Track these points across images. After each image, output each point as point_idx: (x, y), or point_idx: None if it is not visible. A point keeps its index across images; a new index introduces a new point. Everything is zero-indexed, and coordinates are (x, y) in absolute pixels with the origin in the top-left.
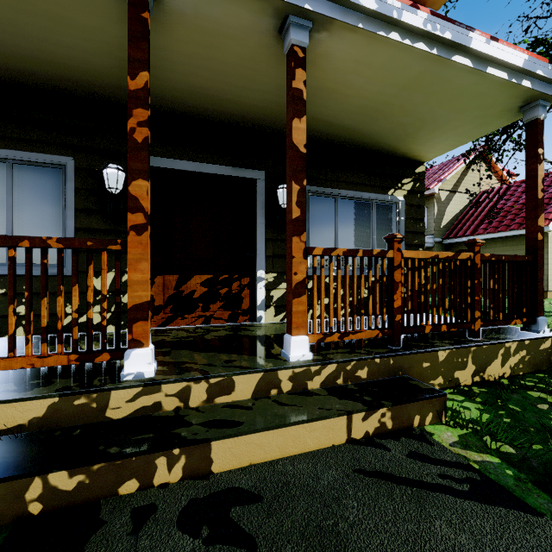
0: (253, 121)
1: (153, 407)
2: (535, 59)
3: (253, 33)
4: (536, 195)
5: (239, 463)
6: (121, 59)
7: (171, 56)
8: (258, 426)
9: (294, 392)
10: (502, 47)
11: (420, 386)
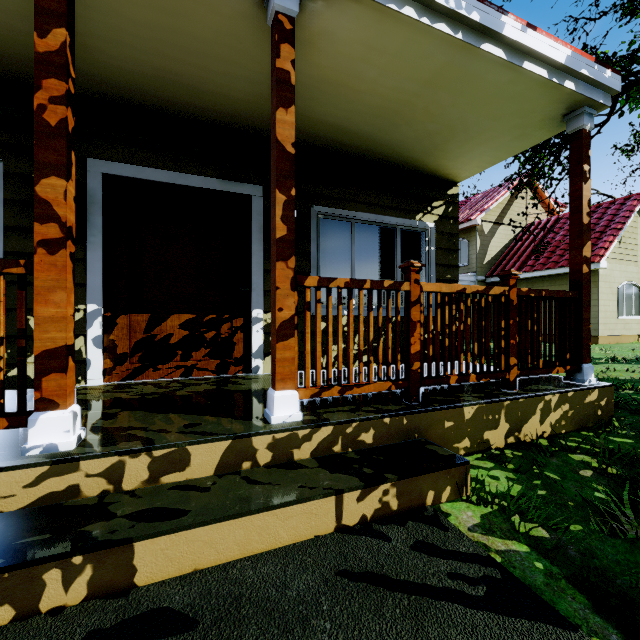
0: (245, 122)
1: (66, 493)
2: (579, 55)
3: None
4: (581, 219)
5: (177, 570)
6: None
7: (122, 24)
8: (208, 516)
9: (274, 465)
10: (541, 37)
11: (438, 452)
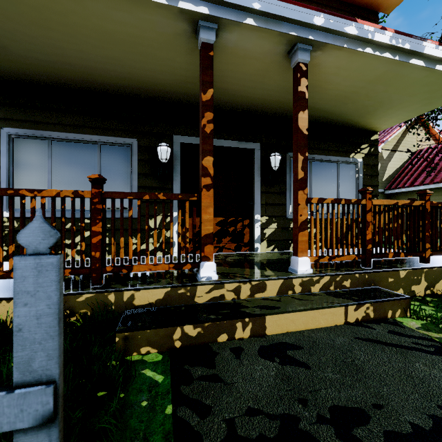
0: (254, 108)
1: (219, 297)
2: None
3: (269, 55)
4: None
5: (281, 330)
6: (177, 75)
7: None
8: (290, 309)
9: (303, 293)
10: None
11: (390, 293)
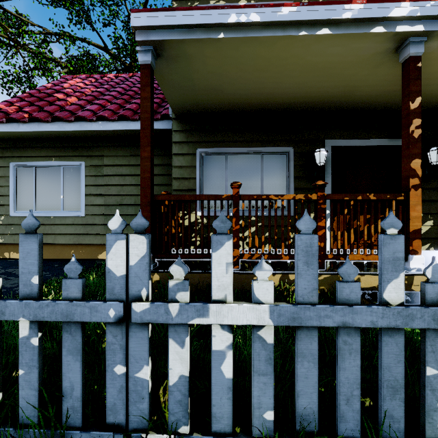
0: None
1: None
2: None
3: None
4: None
5: None
6: (349, 87)
7: (387, 78)
8: None
9: None
10: None
11: None
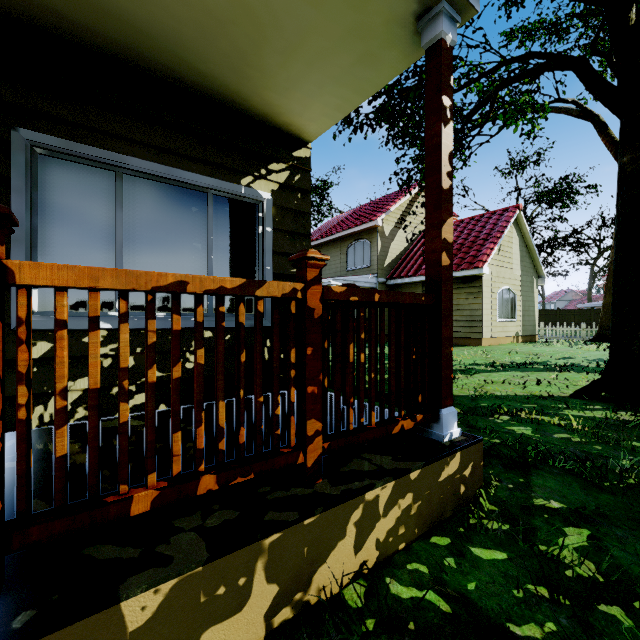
0: None
1: None
2: None
3: None
4: (439, 181)
5: None
6: None
7: None
8: None
9: None
10: None
11: None
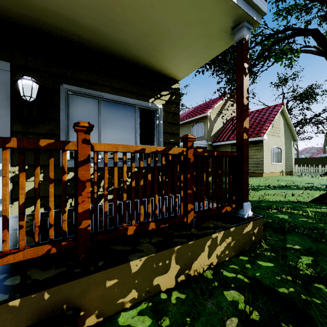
0: None
1: None
2: None
3: None
4: (242, 101)
5: None
6: None
7: None
8: None
9: None
10: None
11: None
